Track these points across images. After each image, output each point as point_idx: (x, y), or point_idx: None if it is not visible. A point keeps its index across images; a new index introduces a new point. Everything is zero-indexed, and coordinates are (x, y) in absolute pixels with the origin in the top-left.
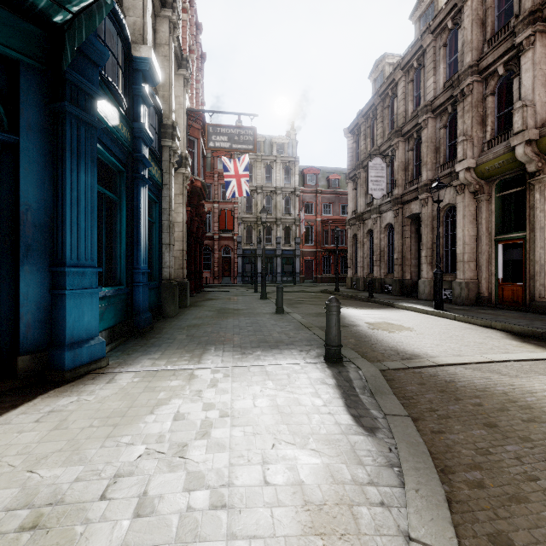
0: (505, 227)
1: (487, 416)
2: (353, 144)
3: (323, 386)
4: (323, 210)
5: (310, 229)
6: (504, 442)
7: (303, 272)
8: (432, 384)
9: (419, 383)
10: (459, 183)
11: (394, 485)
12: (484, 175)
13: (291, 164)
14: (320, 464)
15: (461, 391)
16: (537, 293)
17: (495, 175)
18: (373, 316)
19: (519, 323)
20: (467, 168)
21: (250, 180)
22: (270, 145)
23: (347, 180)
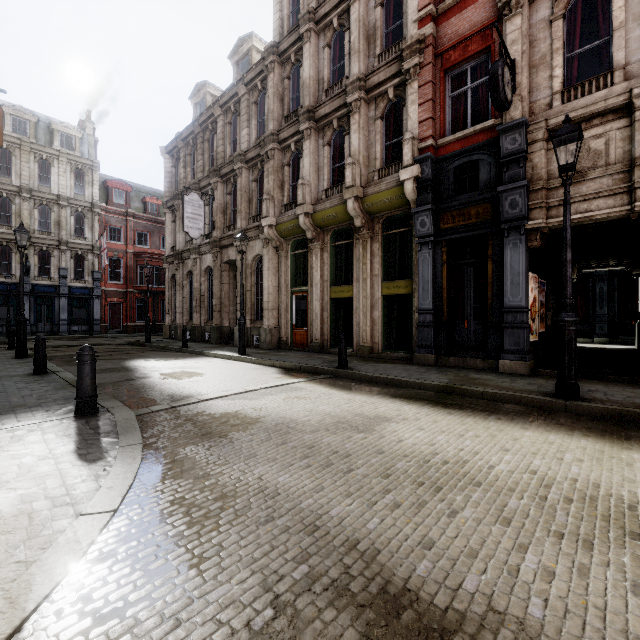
0: (298, 281)
1: (209, 429)
2: (172, 168)
3: (59, 438)
4: (138, 239)
5: (117, 262)
6: (207, 442)
7: (106, 319)
8: (184, 416)
9: (173, 417)
10: (265, 237)
11: (90, 490)
12: (282, 234)
13: (86, 168)
14: (12, 496)
15: (205, 416)
16: (314, 336)
17: (290, 235)
18: (174, 366)
19: (292, 361)
20: (270, 225)
21: (7, 174)
22: (47, 131)
23: (165, 209)
